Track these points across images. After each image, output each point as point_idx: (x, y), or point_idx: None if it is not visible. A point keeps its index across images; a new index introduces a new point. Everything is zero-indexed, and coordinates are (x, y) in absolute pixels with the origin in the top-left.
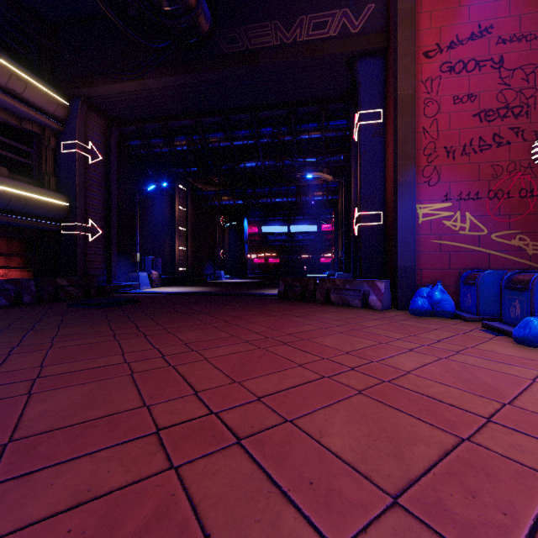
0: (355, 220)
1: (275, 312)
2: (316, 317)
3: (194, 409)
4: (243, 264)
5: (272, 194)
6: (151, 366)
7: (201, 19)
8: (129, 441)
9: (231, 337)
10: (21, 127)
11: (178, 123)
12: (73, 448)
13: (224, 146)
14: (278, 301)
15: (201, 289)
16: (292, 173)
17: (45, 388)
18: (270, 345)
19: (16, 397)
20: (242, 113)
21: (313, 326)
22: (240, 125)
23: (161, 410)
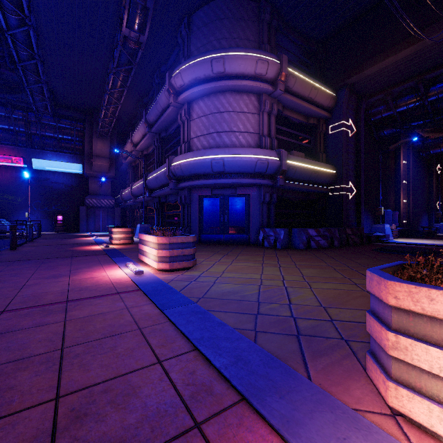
0: None
1: None
2: None
3: None
4: None
5: None
6: None
7: None
8: None
9: None
10: (307, 123)
11: (438, 72)
12: None
13: None
14: None
15: None
16: None
17: None
18: None
19: None
20: None
21: None
22: None
23: None
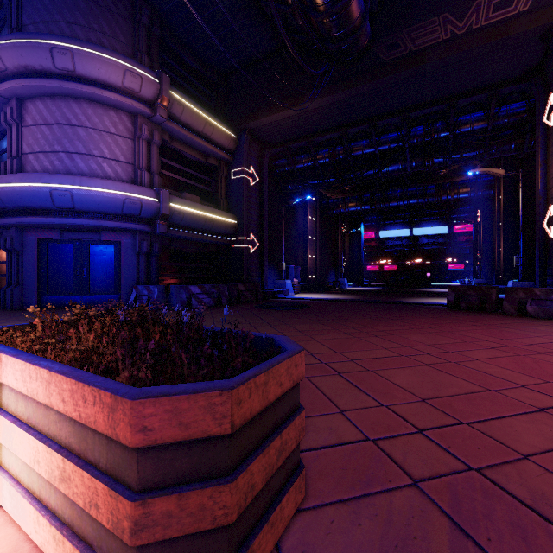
0: (546, 219)
1: (469, 322)
2: (533, 329)
3: (547, 398)
4: (360, 271)
5: (405, 196)
6: (434, 361)
7: (363, 35)
8: (527, 413)
9: (466, 343)
10: (206, 162)
11: (323, 138)
12: (485, 411)
13: (367, 153)
14: (452, 311)
15: (342, 296)
16: (435, 171)
17: (375, 368)
18: (526, 353)
19: (364, 371)
20: (392, 116)
21: (547, 339)
22: (386, 129)
23: (514, 395)
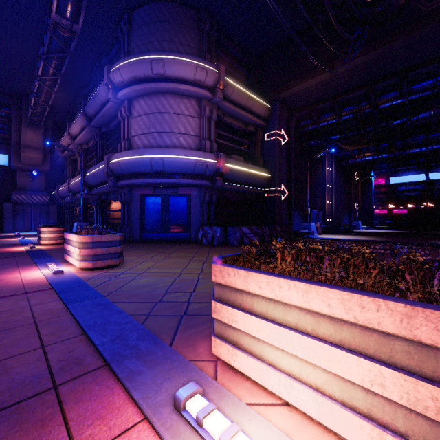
0: None
1: None
2: None
3: None
4: (370, 215)
5: (429, 142)
6: None
7: None
8: None
9: None
10: (246, 130)
11: (348, 97)
12: None
13: (395, 104)
14: None
15: (367, 238)
16: None
17: None
18: None
19: None
20: (427, 65)
21: None
22: (417, 79)
23: None
